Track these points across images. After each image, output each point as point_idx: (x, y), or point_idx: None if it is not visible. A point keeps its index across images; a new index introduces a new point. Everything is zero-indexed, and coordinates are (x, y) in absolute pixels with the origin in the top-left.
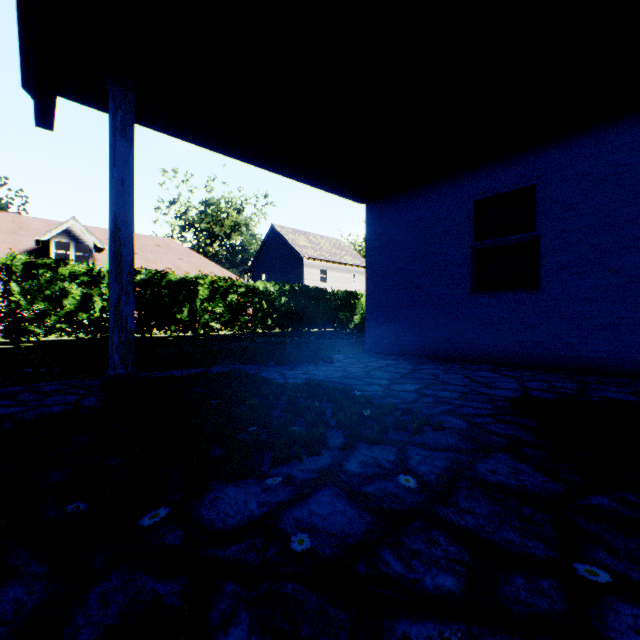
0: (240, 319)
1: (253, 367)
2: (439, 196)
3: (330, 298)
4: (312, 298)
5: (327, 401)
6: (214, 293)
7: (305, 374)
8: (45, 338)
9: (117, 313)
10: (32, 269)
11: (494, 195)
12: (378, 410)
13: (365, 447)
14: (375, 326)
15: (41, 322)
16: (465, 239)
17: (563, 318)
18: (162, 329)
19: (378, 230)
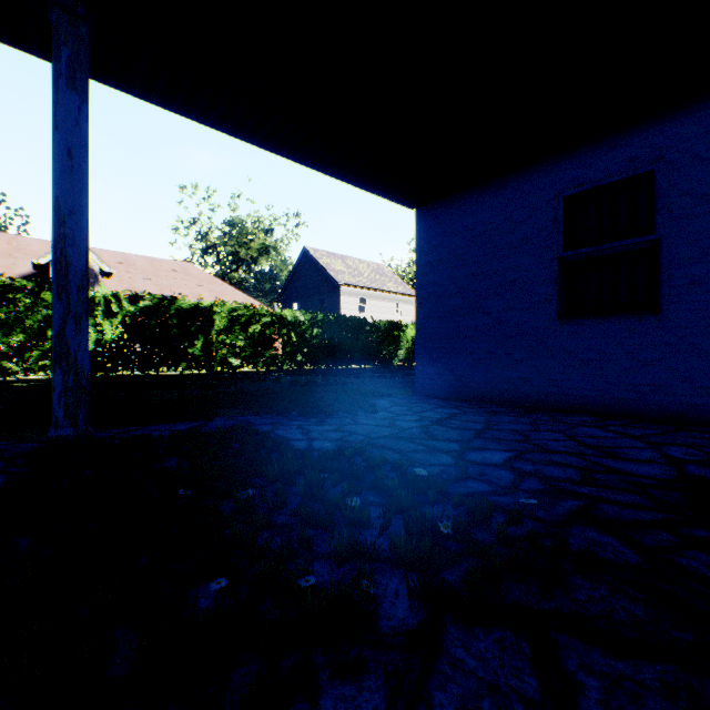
0: (264, 354)
1: (268, 419)
2: (514, 193)
3: (370, 329)
4: (349, 329)
5: (371, 488)
6: (233, 323)
7: (338, 431)
8: (33, 376)
9: (60, 345)
10: (8, 293)
11: (592, 188)
12: (466, 521)
13: (459, 636)
14: (429, 363)
15: (21, 358)
16: (551, 248)
17: (696, 353)
18: (170, 366)
19: (433, 241)
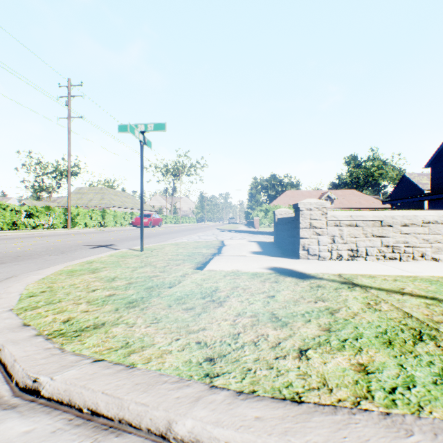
0: None
1: None
2: (442, 202)
3: None
4: None
5: None
6: None
7: None
8: None
9: None
10: None
11: None
12: None
13: None
14: None
15: None
16: None
17: None
18: None
19: (432, 206)
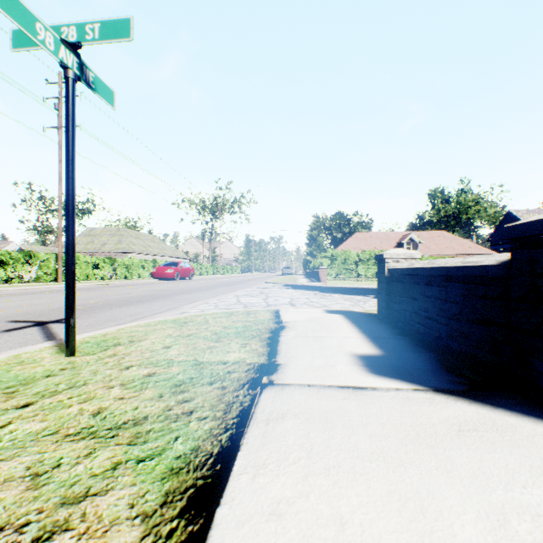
0: None
1: None
2: None
3: None
4: None
5: None
6: None
7: None
8: None
9: None
10: None
11: None
12: None
13: None
14: None
15: None
16: None
17: None
18: None
19: None
